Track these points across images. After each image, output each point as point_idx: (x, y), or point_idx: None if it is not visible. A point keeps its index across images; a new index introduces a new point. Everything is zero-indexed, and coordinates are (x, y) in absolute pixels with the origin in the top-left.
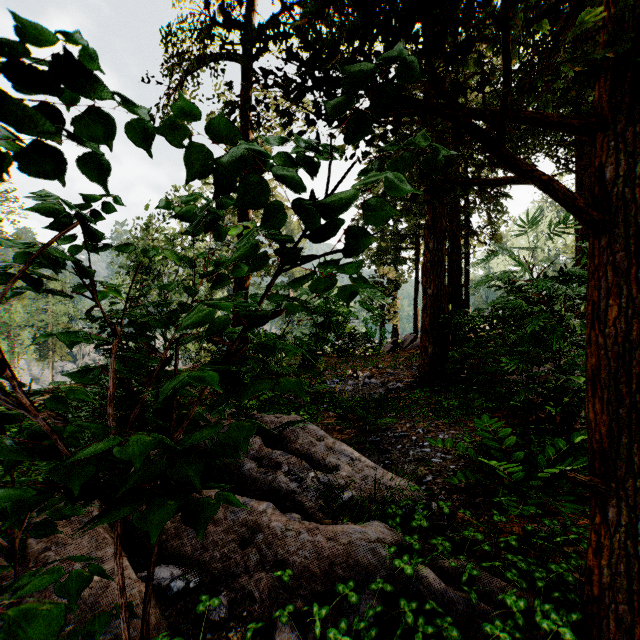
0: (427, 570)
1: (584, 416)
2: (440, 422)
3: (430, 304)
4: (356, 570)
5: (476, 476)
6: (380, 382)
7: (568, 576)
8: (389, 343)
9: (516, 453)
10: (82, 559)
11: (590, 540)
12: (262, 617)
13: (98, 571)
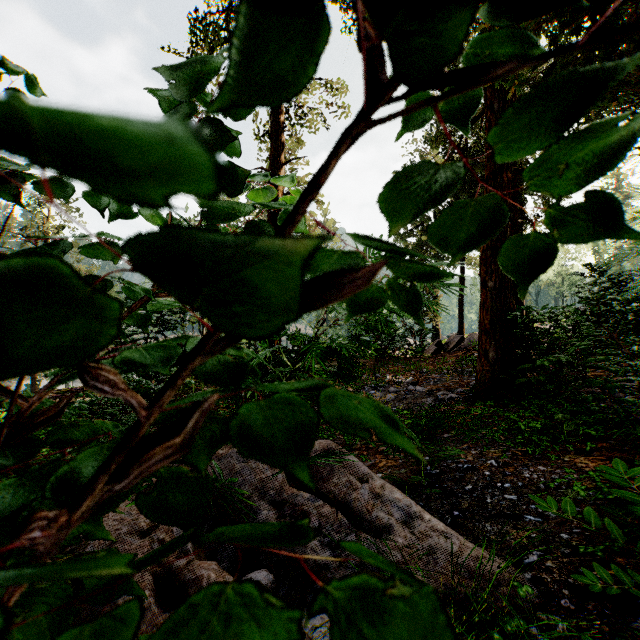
0: None
1: None
2: (518, 450)
3: (491, 299)
4: None
5: (630, 574)
6: (427, 390)
7: None
8: (432, 344)
9: None
10: None
11: None
12: None
13: None
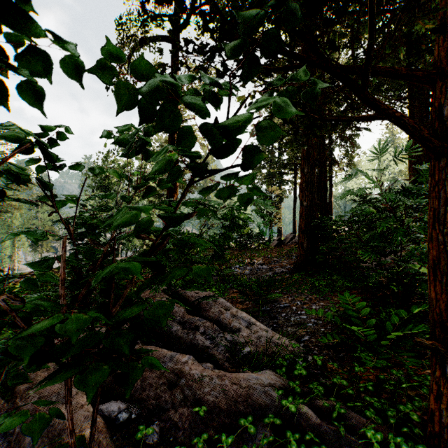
0: (306, 408)
1: (420, 293)
2: (313, 297)
3: (305, 212)
4: (253, 407)
5: (340, 337)
6: (269, 268)
7: (413, 414)
8: (275, 240)
9: (370, 320)
10: (47, 402)
11: (431, 389)
12: (184, 442)
13: (59, 412)
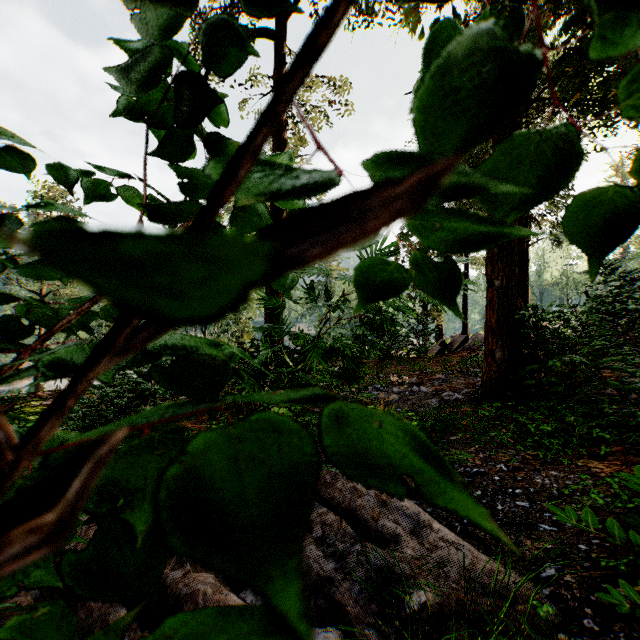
0: None
1: None
2: (528, 454)
3: (498, 298)
4: None
5: None
6: (432, 391)
7: None
8: (436, 344)
9: None
10: None
11: None
12: None
13: None
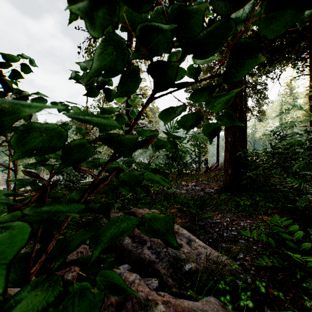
0: None
1: None
2: (239, 214)
3: (229, 146)
4: None
5: (277, 259)
6: (201, 188)
7: None
8: (204, 167)
9: (304, 243)
10: None
11: None
12: None
13: None
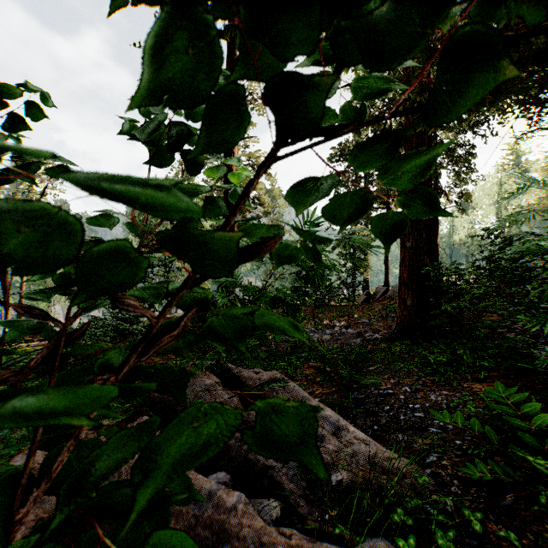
0: None
1: None
2: (428, 379)
3: (409, 257)
4: None
5: (502, 466)
6: (357, 332)
7: None
8: (362, 294)
9: None
10: None
11: None
12: None
13: None
